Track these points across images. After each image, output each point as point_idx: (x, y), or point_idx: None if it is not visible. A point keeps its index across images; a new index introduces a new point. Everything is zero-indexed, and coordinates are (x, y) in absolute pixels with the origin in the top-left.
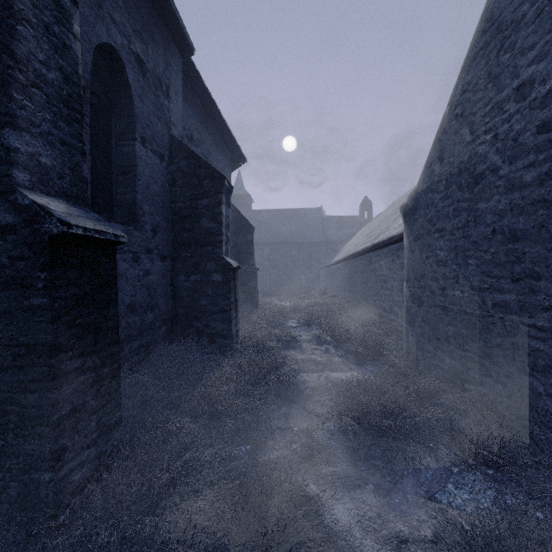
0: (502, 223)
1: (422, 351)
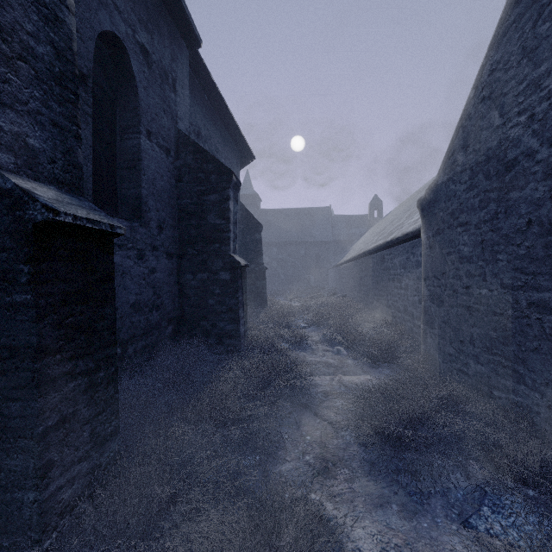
0: (539, 213)
1: (442, 354)
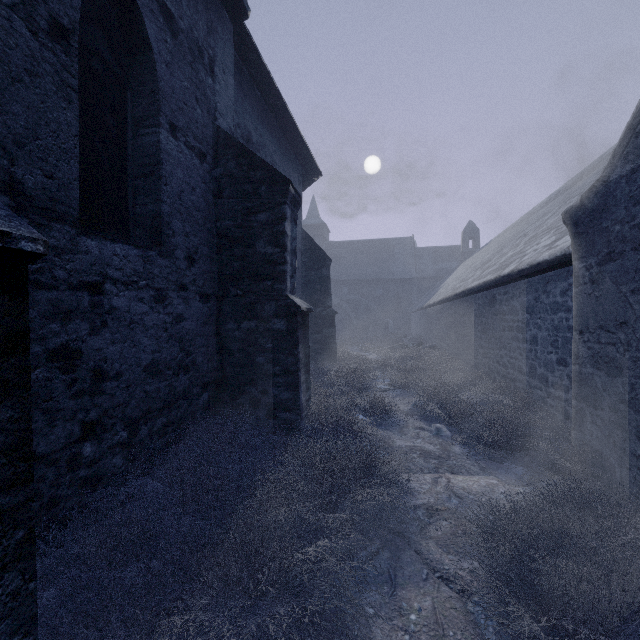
0: None
1: (619, 453)
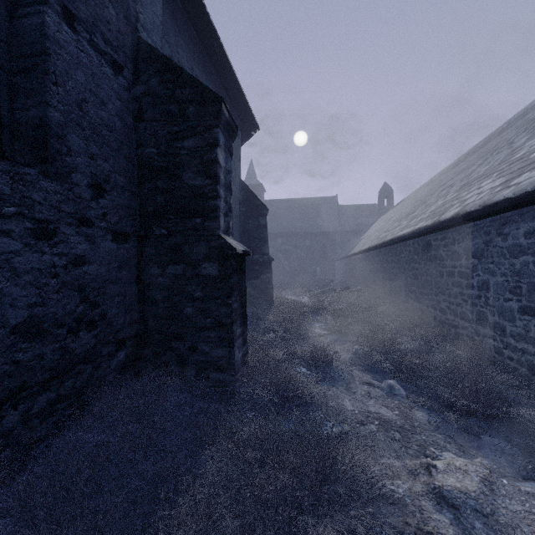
0: None
1: None
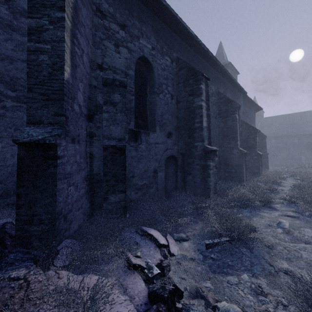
0: None
1: None
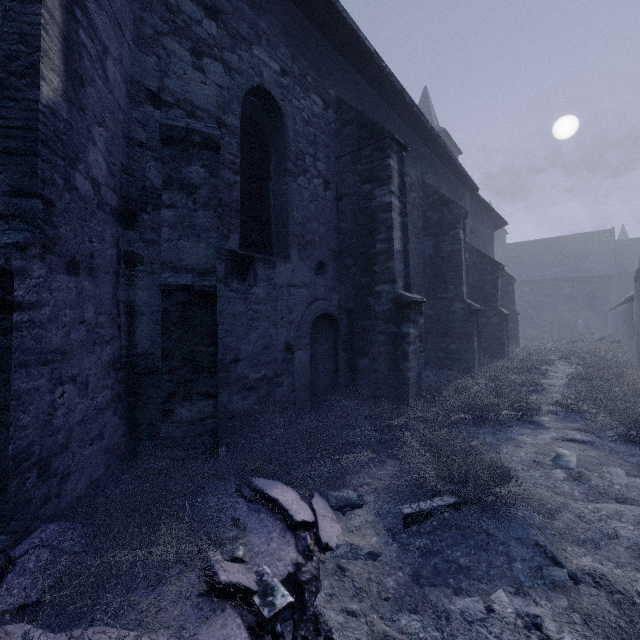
0: None
1: (639, 363)
